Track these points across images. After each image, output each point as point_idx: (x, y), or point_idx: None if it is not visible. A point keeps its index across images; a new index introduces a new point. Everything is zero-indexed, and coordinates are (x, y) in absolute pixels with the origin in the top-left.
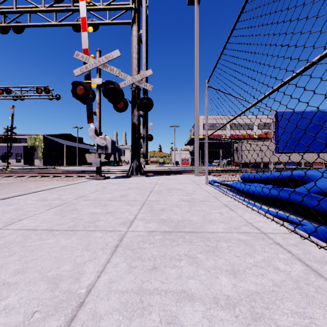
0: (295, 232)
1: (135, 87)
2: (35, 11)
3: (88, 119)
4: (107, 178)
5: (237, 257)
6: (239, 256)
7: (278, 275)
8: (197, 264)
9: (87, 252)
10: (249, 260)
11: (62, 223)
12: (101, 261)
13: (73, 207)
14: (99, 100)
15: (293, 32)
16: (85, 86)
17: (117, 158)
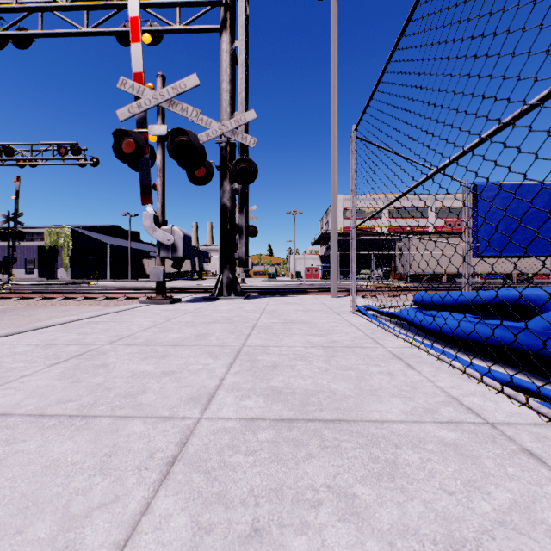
0: None
1: (225, 141)
2: (50, 8)
3: (142, 197)
4: (175, 301)
5: (450, 496)
6: (455, 493)
7: None
8: (360, 518)
9: (102, 480)
10: (480, 504)
11: (69, 398)
12: (130, 510)
13: (101, 360)
14: (163, 163)
15: None
16: (137, 139)
17: (197, 266)
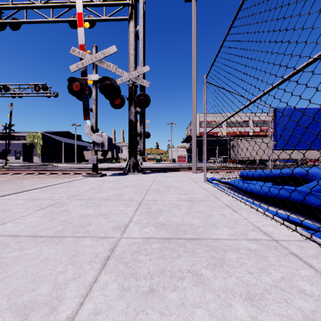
0: (312, 239)
1: (132, 83)
2: (31, 7)
3: (84, 115)
4: (103, 175)
5: (250, 274)
6: (253, 273)
7: (306, 302)
8: (204, 284)
9: (72, 267)
10: (265, 278)
11: (49, 227)
12: (87, 280)
13: (64, 207)
14: (96, 96)
15: (308, 12)
16: (81, 82)
17: (114, 155)
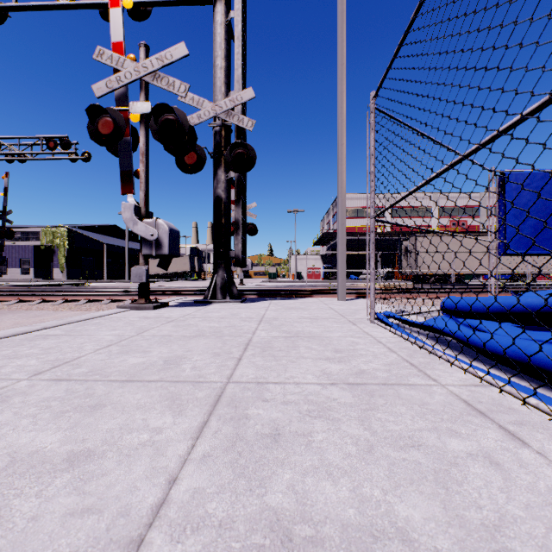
0: None
1: (220, 124)
2: None
3: (122, 185)
4: (161, 305)
5: None
6: None
7: None
8: None
9: None
10: None
11: None
12: None
13: None
14: (146, 147)
15: None
16: (116, 117)
17: (196, 266)
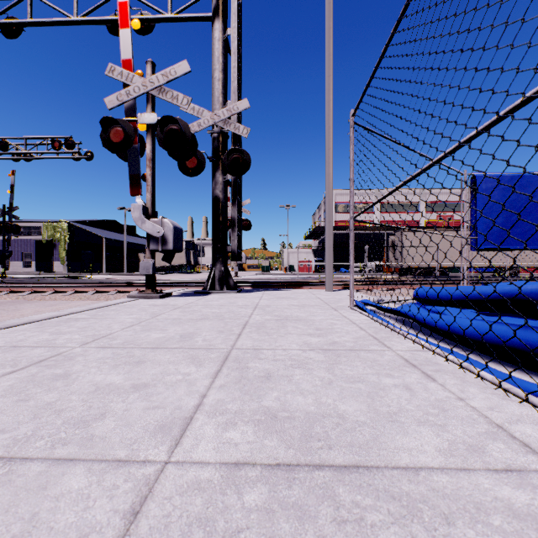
0: None
1: (218, 131)
2: None
3: (131, 188)
4: (165, 295)
5: None
6: None
7: None
8: None
9: None
10: None
11: (2, 427)
12: None
13: (64, 367)
14: (152, 153)
15: None
16: (126, 127)
17: (191, 260)
